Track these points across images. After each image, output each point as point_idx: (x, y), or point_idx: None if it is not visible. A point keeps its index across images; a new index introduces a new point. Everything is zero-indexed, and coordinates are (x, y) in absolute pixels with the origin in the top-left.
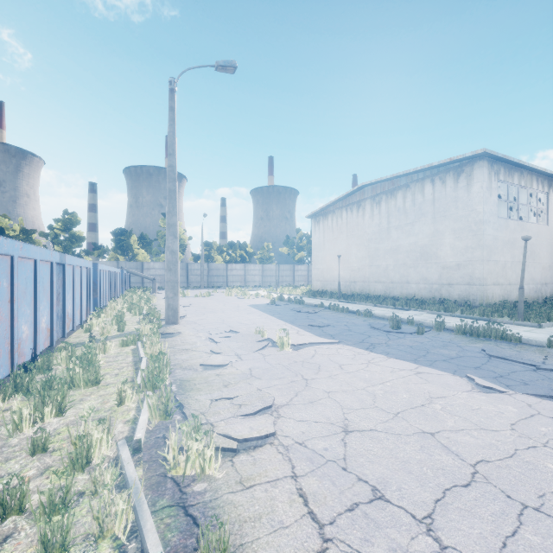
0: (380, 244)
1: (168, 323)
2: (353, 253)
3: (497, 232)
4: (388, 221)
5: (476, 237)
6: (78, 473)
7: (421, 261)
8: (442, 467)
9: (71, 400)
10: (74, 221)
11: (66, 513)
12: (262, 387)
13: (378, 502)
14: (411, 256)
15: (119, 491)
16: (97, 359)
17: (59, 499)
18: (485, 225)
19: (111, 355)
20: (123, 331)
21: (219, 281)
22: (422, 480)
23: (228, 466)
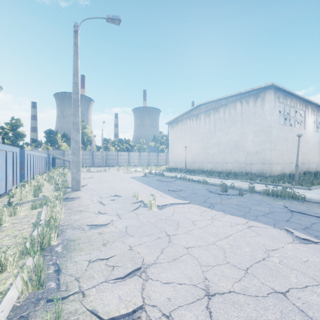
0: (210, 139)
1: (73, 190)
2: (194, 145)
3: (278, 133)
4: (214, 126)
5: (267, 135)
6: None
7: (234, 150)
8: None
9: None
10: (19, 124)
11: None
12: (134, 245)
13: None
14: (228, 147)
15: None
16: (3, 221)
17: None
18: (272, 128)
19: (19, 217)
20: (38, 196)
21: (112, 162)
22: None
23: None
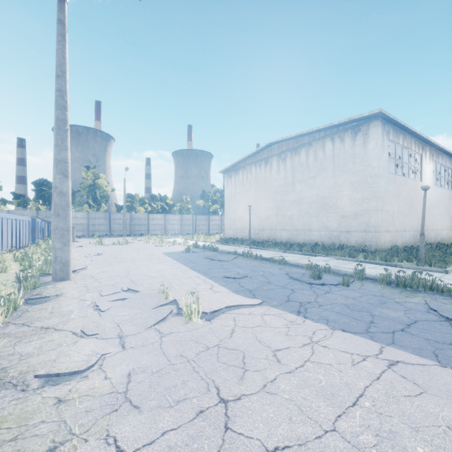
0: (286, 195)
1: (55, 279)
2: (262, 204)
3: (388, 185)
4: (292, 175)
5: (372, 189)
6: None
7: (322, 211)
8: None
9: None
10: None
11: None
12: (133, 447)
13: None
14: (313, 206)
15: None
16: None
17: None
18: (379, 178)
19: None
20: None
21: (140, 229)
22: None
23: None
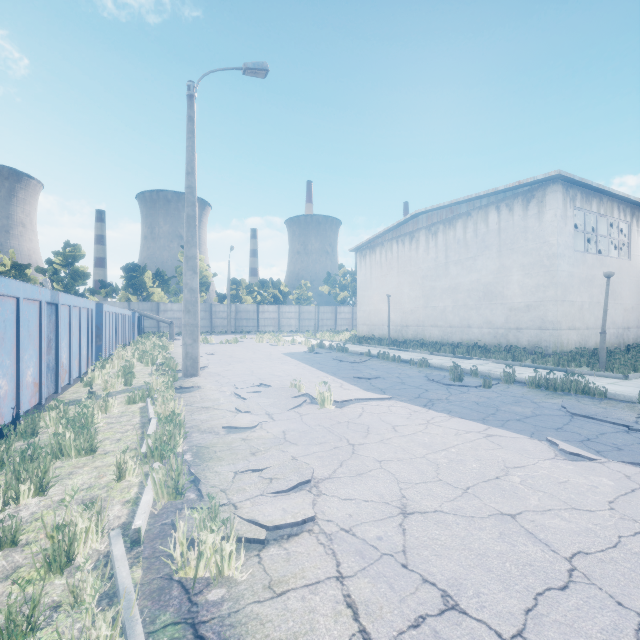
0: (437, 281)
1: (187, 375)
2: (405, 292)
3: (573, 268)
4: (446, 255)
5: (549, 273)
6: (55, 576)
7: (484, 301)
8: (530, 563)
9: (57, 474)
10: (77, 255)
11: (32, 636)
12: (298, 455)
13: (450, 614)
14: (473, 295)
15: (108, 601)
16: (95, 420)
17: (22, 618)
18: (559, 259)
19: (113, 415)
20: (131, 385)
21: (248, 325)
22: (505, 581)
23: (254, 563)
